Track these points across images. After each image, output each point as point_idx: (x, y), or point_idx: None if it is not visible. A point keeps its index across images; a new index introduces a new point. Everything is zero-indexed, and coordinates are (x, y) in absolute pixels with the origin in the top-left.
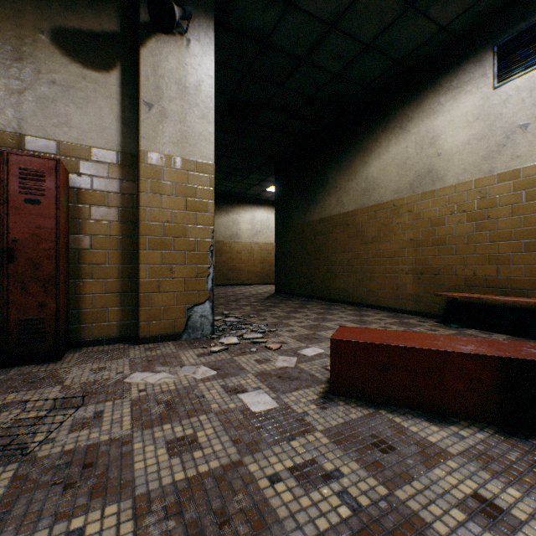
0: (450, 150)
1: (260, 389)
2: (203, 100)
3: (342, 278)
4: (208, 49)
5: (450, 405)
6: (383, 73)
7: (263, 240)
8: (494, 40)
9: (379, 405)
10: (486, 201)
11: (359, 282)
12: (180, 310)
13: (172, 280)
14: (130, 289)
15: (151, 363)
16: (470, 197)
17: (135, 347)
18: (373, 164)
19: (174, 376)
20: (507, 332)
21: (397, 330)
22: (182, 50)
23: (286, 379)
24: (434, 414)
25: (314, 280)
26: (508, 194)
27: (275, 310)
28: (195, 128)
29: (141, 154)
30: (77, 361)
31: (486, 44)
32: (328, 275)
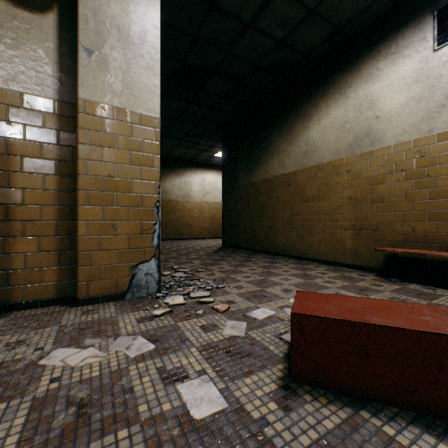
0: (389, 112)
1: (205, 375)
2: (149, 51)
3: (284, 233)
4: None
5: None
6: (324, 41)
7: (212, 200)
8: (434, 4)
9: (357, 401)
10: (425, 160)
11: (300, 237)
12: (123, 268)
13: (114, 237)
14: (68, 247)
15: (81, 333)
16: (409, 156)
17: (71, 309)
18: (313, 128)
19: (103, 353)
20: None
21: (342, 285)
22: None
23: (236, 356)
24: (432, 416)
25: (258, 235)
26: None
27: (222, 263)
28: (140, 79)
29: (80, 103)
30: None
31: (425, 9)
32: (271, 231)
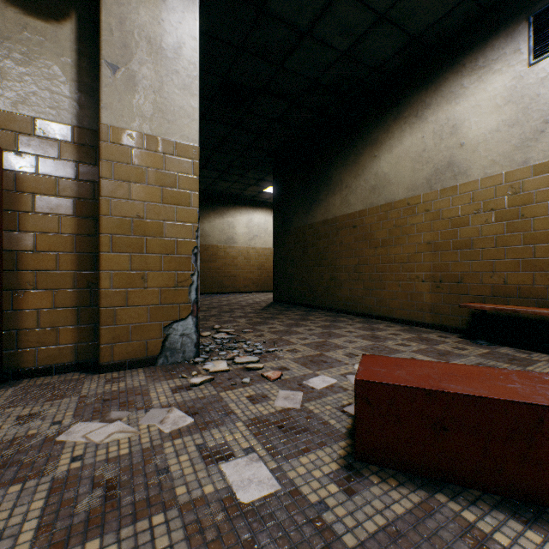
0: (476, 139)
1: (253, 453)
2: (185, 67)
3: (349, 286)
4: (191, 4)
5: (546, 489)
6: (396, 52)
7: (260, 245)
8: (530, 9)
9: (432, 483)
10: (519, 197)
11: (368, 291)
12: (155, 328)
13: (144, 290)
14: (89, 302)
15: (106, 405)
16: (499, 192)
17: (93, 377)
18: (384, 158)
19: (132, 428)
20: (547, 350)
21: (418, 348)
22: (158, 2)
23: (290, 431)
24: (519, 500)
25: (316, 289)
26: (547, 189)
27: (273, 323)
28: (174, 101)
29: (103, 129)
30: (4, 402)
31: (519, 15)
32: (332, 283)
